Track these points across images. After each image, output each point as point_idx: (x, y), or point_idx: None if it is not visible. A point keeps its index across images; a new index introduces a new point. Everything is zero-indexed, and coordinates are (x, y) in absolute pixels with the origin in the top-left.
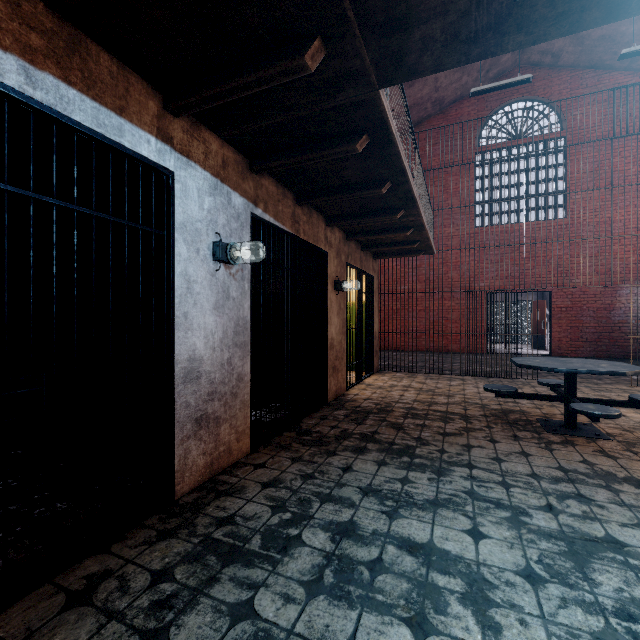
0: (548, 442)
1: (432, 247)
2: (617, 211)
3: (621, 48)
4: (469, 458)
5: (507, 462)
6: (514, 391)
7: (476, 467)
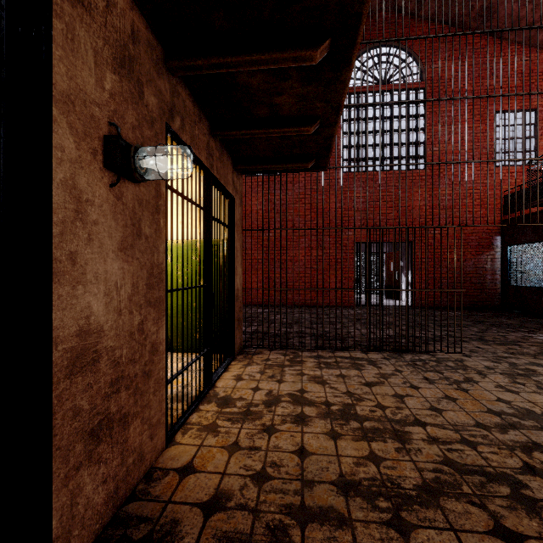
0: None
1: (331, 149)
2: (468, 166)
3: (478, 2)
4: None
5: None
6: None
7: None
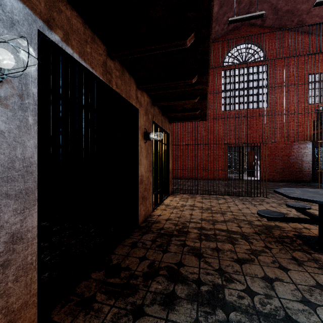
0: None
1: (206, 115)
2: (292, 104)
3: (296, 18)
4: (281, 304)
5: (320, 307)
6: (284, 217)
7: None
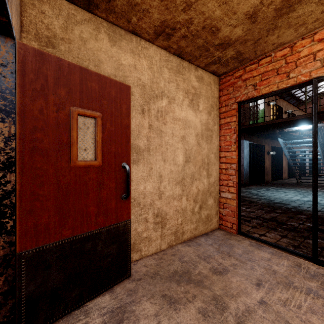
0: None
1: None
2: None
3: None
4: None
5: None
6: None
7: None
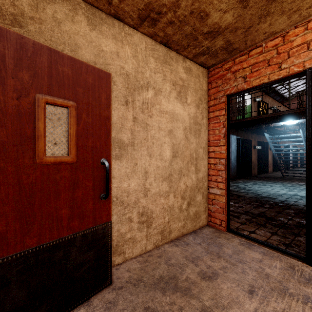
0: None
1: None
2: None
3: None
4: None
5: None
6: None
7: None
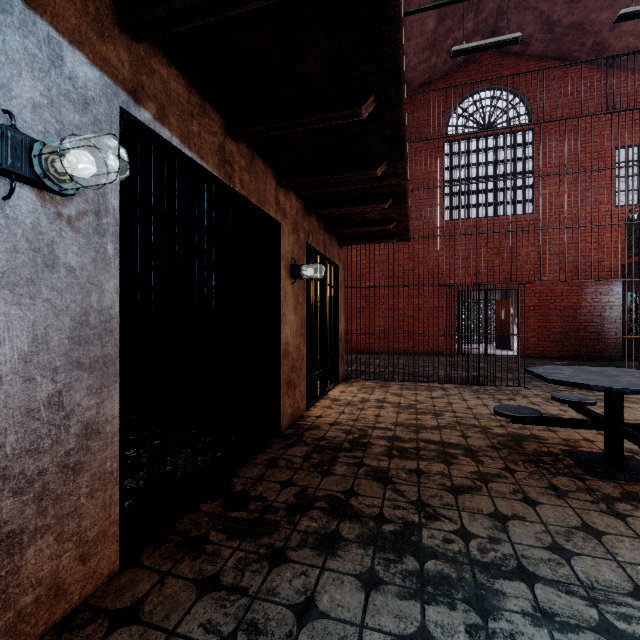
0: (606, 498)
1: (409, 231)
2: (583, 208)
3: (589, 38)
4: (514, 550)
5: (578, 557)
6: (540, 416)
7: (536, 577)
